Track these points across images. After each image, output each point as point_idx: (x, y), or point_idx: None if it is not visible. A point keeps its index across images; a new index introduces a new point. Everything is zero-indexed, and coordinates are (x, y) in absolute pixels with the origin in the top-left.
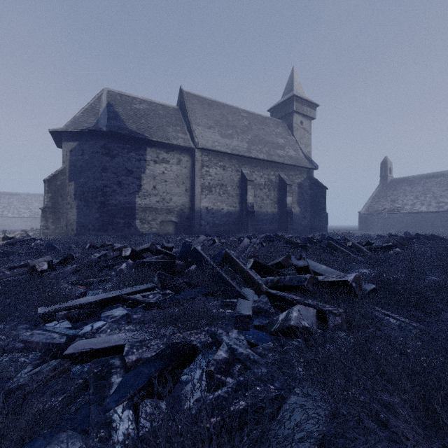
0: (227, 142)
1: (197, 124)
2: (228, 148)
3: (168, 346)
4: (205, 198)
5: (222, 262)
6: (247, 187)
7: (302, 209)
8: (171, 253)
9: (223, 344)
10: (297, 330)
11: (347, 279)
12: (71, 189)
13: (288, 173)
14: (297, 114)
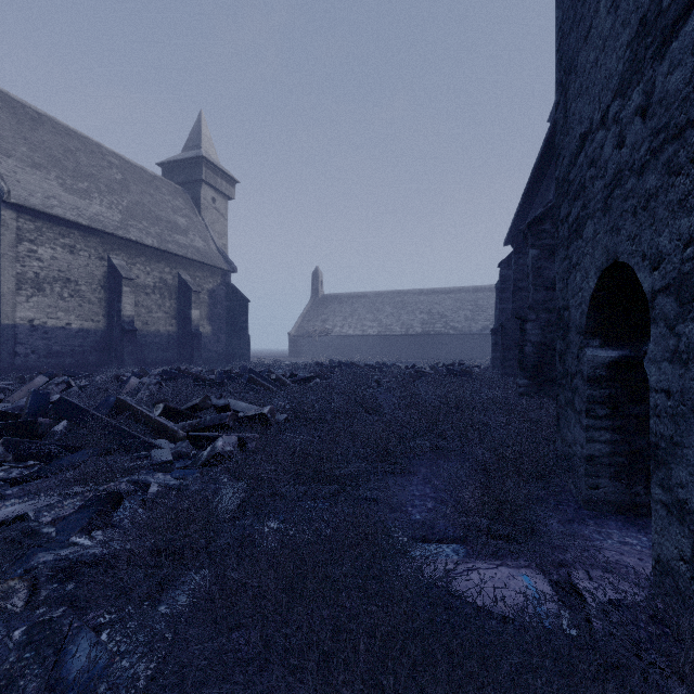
0: (78, 203)
1: (2, 151)
2: (82, 215)
3: (90, 499)
4: (27, 302)
5: (111, 414)
6: (122, 289)
7: (214, 328)
8: (2, 410)
9: (153, 483)
10: (222, 455)
11: (264, 411)
12: None
13: (193, 274)
14: (208, 186)
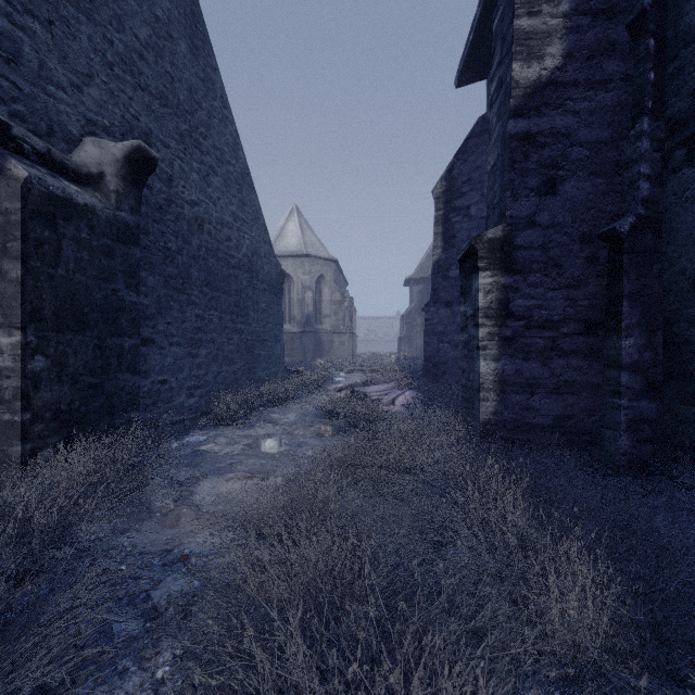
0: None
1: None
2: None
3: None
4: None
5: None
6: None
7: None
8: None
9: None
10: None
11: None
12: (420, 321)
13: None
14: None
